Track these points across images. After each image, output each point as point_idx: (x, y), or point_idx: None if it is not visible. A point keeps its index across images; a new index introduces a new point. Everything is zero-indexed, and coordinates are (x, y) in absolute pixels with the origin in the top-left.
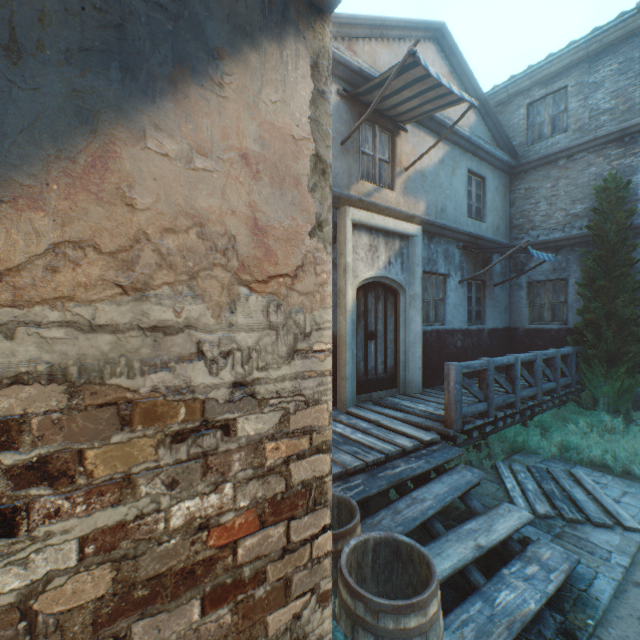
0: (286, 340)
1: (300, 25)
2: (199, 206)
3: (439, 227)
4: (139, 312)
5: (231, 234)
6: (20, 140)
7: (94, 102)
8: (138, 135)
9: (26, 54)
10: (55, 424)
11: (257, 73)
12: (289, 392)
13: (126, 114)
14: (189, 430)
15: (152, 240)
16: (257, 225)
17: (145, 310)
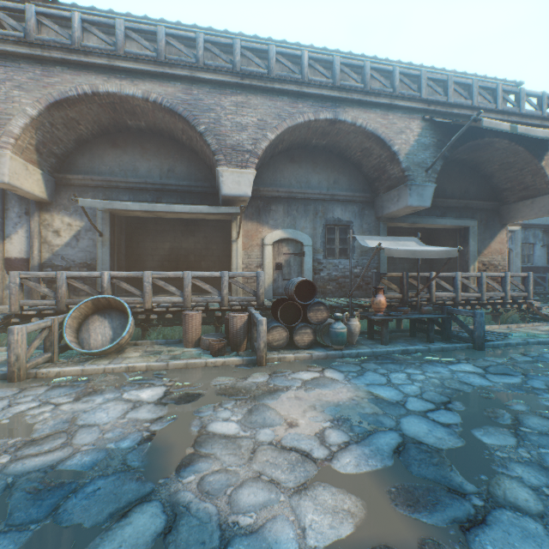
0: (502, 260)
1: (503, 227)
2: (495, 248)
3: (529, 225)
4: (491, 257)
5: (497, 250)
6: (485, 245)
7: (489, 241)
8: (491, 243)
9: (486, 240)
10: (487, 265)
11: (499, 234)
12: (502, 265)
13: (490, 242)
14: (494, 267)
15: (492, 251)
16: (499, 248)
17: (491, 257)
